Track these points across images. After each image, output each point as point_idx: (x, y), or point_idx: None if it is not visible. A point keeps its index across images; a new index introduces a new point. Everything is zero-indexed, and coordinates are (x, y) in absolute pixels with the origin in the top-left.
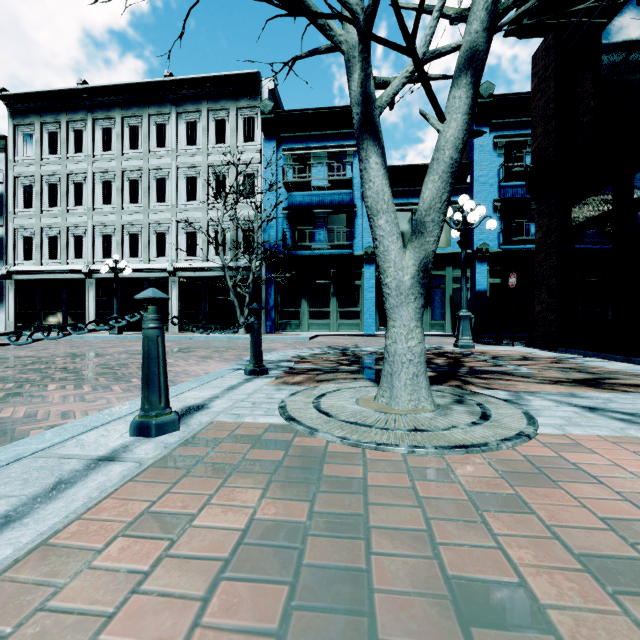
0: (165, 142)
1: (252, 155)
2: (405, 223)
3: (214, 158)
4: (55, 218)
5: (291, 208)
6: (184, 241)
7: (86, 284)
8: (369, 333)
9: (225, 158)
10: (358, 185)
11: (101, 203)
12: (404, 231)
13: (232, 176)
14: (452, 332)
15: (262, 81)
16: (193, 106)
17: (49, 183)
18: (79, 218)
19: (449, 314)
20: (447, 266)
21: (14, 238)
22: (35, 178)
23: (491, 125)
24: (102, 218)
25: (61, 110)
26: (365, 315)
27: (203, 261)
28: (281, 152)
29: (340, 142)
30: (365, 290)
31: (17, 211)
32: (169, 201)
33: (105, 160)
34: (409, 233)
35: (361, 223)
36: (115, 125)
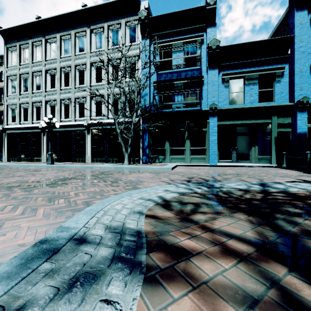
0: (84, 48)
1: (134, 50)
2: (239, 87)
3: (111, 55)
4: (26, 98)
5: (159, 81)
6: (94, 107)
7: (42, 134)
8: (213, 164)
9: (118, 54)
10: (204, 63)
11: (49, 87)
12: (238, 92)
13: (122, 65)
14: (276, 164)
15: (141, 3)
16: (99, 24)
17: (24, 78)
18: (38, 97)
19: (274, 151)
20: (272, 116)
21: (7, 110)
22: (16, 76)
23: (308, 8)
24: (50, 96)
25: (29, 36)
26: (210, 152)
27: (105, 119)
28: (152, 46)
29: (192, 35)
30: (210, 134)
31: (8, 95)
32: (86, 83)
33: (51, 62)
34: (242, 94)
35: (206, 89)
36: (57, 41)
